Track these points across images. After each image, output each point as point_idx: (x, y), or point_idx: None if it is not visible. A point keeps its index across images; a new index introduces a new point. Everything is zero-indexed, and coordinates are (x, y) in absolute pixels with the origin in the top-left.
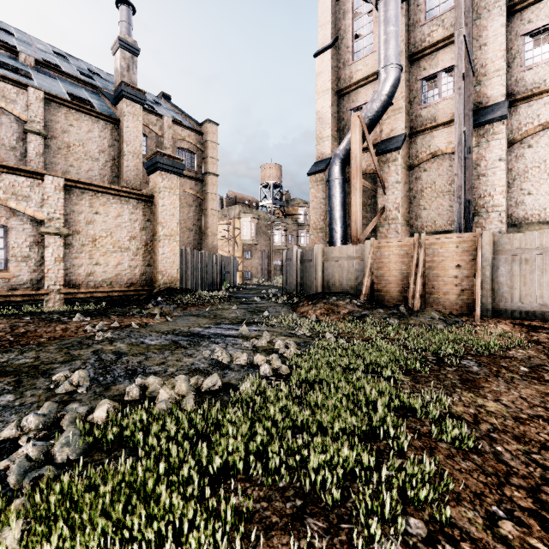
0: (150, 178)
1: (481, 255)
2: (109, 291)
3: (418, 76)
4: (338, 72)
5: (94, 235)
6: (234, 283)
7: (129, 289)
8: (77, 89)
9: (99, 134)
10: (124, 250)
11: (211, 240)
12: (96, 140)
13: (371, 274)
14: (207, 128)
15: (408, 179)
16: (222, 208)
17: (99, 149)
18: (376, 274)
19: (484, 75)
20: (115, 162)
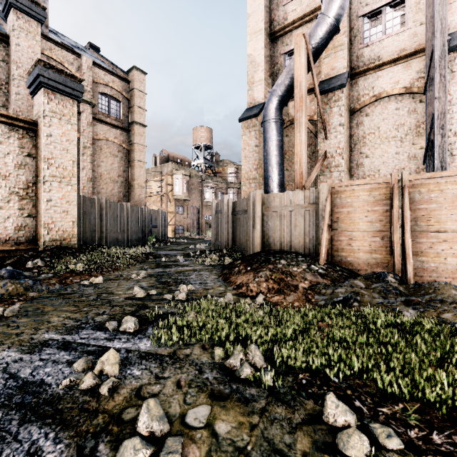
0: (34, 100)
1: None
2: None
3: (359, 12)
4: (271, 14)
5: None
6: (163, 237)
7: None
8: None
9: None
10: None
11: (138, 193)
12: None
13: (329, 228)
14: (133, 75)
15: (349, 124)
16: (156, 165)
17: None
18: (334, 227)
19: None
20: (2, 88)
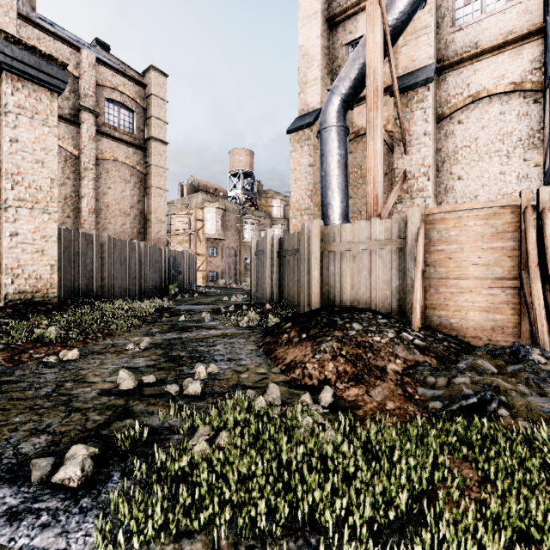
0: None
1: None
2: None
3: None
4: None
5: None
6: (189, 286)
7: None
8: None
9: None
10: None
11: (156, 229)
12: None
13: (422, 275)
14: (150, 78)
15: (435, 135)
16: (182, 196)
17: None
18: (429, 273)
19: None
20: None
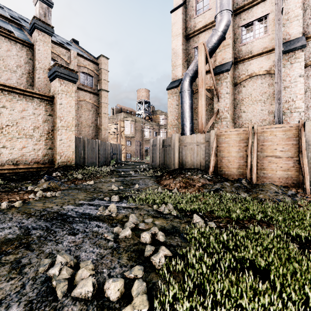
0: (52, 84)
1: (304, 140)
2: (14, 168)
3: (239, 24)
4: (186, 23)
5: (1, 124)
6: (119, 161)
7: (32, 166)
8: (4, 23)
9: (16, 53)
10: (29, 137)
11: (104, 133)
12: (14, 57)
13: (215, 155)
14: (101, 60)
15: (233, 92)
16: (113, 114)
17: (16, 64)
18: (218, 155)
19: (287, 19)
20: (30, 75)
